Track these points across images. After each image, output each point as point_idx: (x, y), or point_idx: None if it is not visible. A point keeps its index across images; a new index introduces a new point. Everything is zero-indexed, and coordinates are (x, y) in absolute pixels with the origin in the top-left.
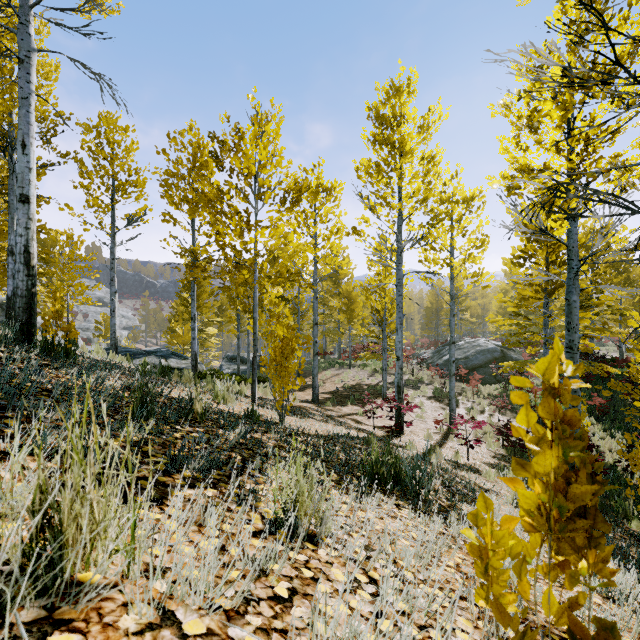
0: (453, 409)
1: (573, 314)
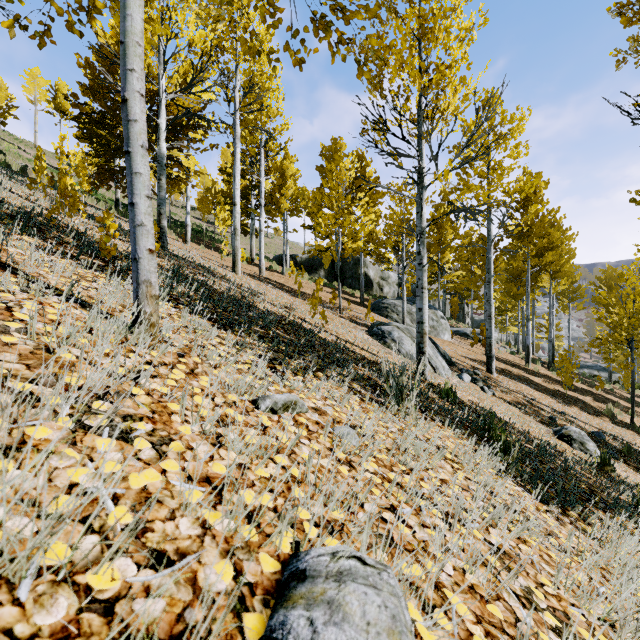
0: None
1: None
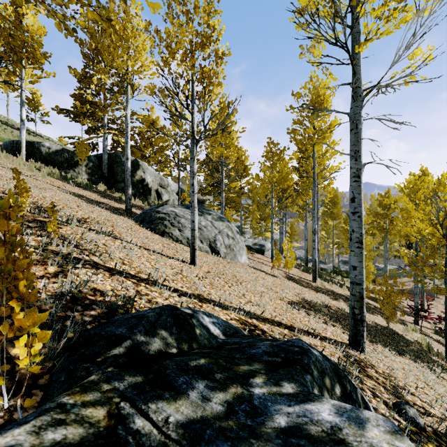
0: None
1: None
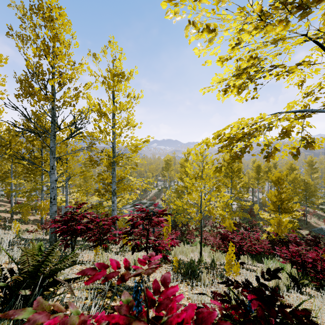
0: None
1: None
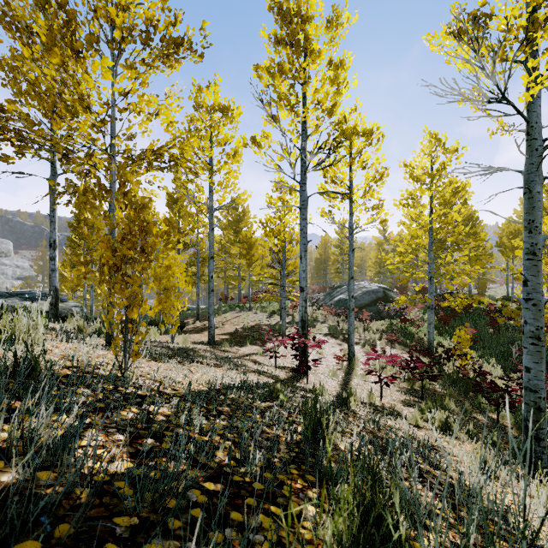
0: (352, 344)
1: (536, 209)
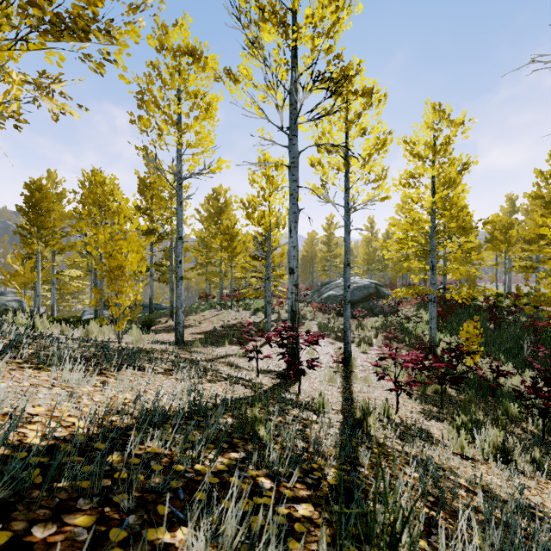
0: (348, 342)
1: None
